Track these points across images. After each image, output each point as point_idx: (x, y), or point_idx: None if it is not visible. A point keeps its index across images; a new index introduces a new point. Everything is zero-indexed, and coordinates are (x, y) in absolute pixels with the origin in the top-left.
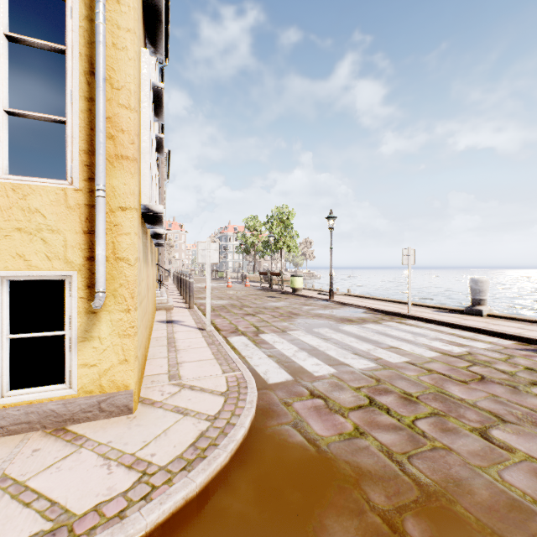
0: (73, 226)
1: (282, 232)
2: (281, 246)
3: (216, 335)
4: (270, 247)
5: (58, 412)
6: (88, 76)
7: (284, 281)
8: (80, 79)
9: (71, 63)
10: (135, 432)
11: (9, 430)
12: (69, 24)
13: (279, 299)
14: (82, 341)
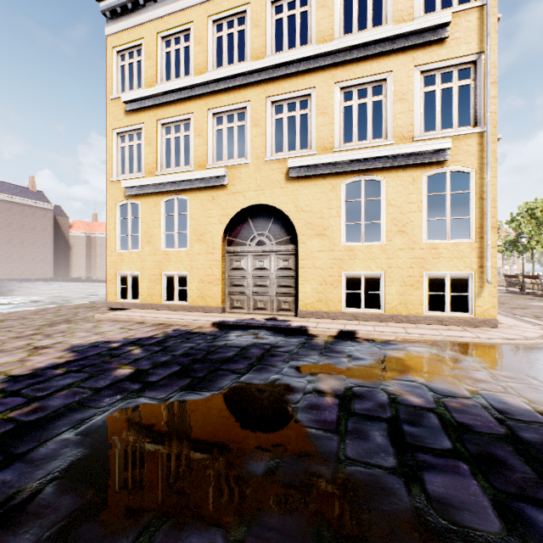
0: (473, 255)
1: (534, 231)
2: (533, 246)
3: (504, 313)
4: (516, 248)
5: (469, 321)
6: (479, 200)
7: (542, 284)
8: (476, 201)
9: (471, 196)
10: (506, 331)
11: (454, 324)
12: (471, 182)
13: (542, 301)
14: (476, 297)
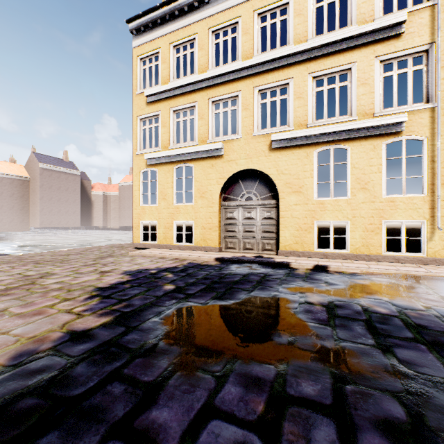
0: (425, 207)
1: None
2: None
3: None
4: None
5: (422, 260)
6: (430, 162)
7: None
8: (428, 163)
9: (424, 159)
10: None
11: (408, 262)
12: (423, 148)
13: None
14: (428, 241)
